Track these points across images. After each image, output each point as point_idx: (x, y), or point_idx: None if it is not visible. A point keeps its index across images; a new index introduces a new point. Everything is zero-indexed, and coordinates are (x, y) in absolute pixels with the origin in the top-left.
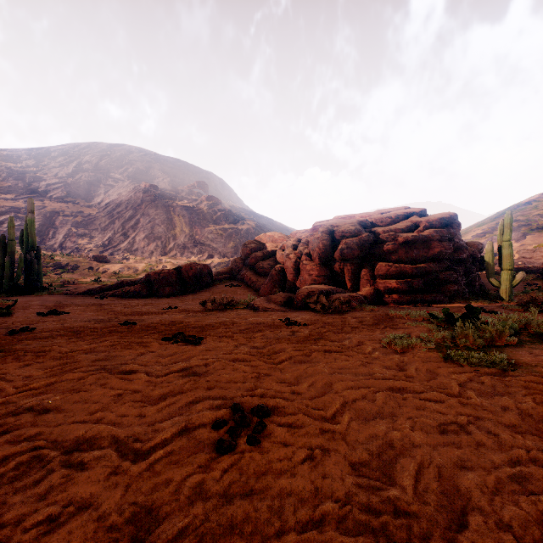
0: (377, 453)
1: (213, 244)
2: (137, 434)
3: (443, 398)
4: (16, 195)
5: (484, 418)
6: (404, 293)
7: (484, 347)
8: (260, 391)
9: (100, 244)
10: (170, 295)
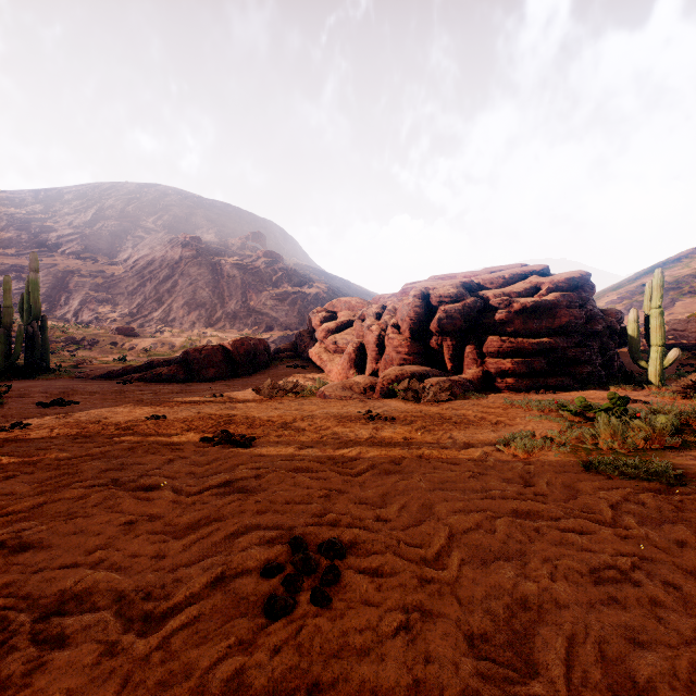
0: (504, 618)
1: (272, 313)
2: (151, 587)
3: (591, 528)
4: (18, 250)
5: (655, 560)
6: (522, 377)
7: (636, 451)
8: (332, 517)
9: (127, 313)
10: (214, 379)
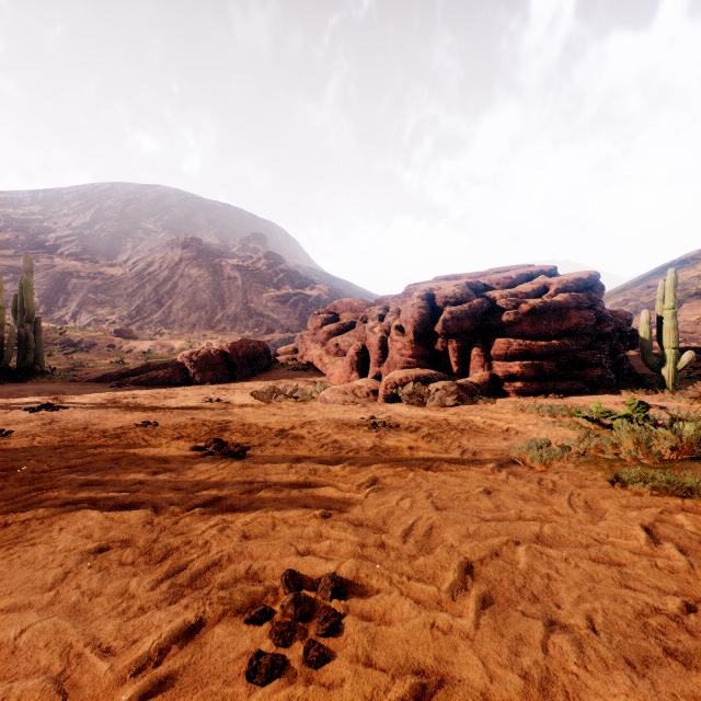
0: (542, 685)
1: (273, 315)
2: (111, 639)
3: (630, 558)
4: (16, 251)
5: None
6: (530, 381)
7: (662, 462)
8: (331, 544)
9: (126, 315)
10: (212, 383)
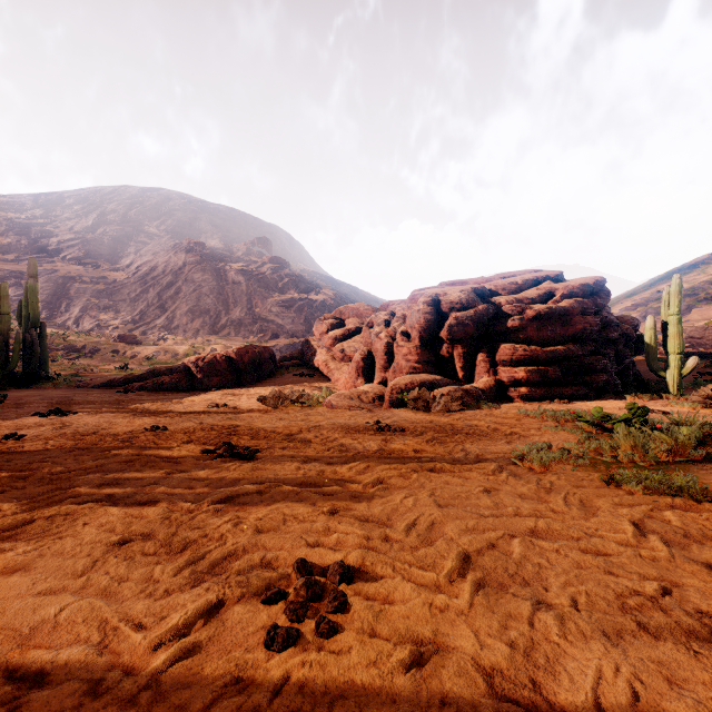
0: (526, 652)
1: (278, 320)
2: (142, 615)
3: (616, 548)
4: (18, 255)
5: (686, 584)
6: (535, 386)
7: (658, 464)
8: (339, 537)
9: (129, 320)
10: (218, 388)
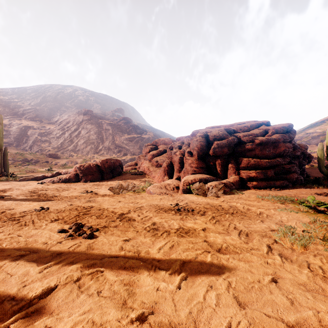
0: None
1: (127, 147)
2: None
3: None
4: (4, 116)
5: None
6: (260, 181)
7: None
8: None
9: (55, 147)
10: (91, 181)
